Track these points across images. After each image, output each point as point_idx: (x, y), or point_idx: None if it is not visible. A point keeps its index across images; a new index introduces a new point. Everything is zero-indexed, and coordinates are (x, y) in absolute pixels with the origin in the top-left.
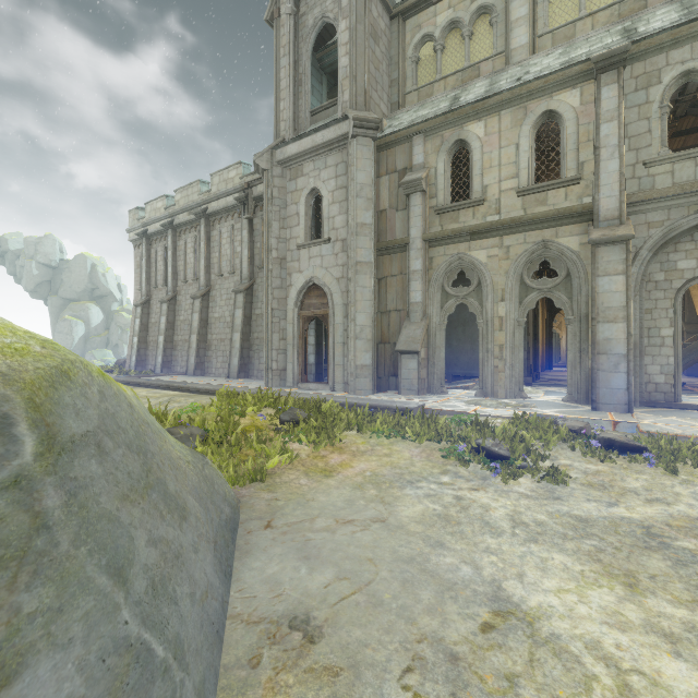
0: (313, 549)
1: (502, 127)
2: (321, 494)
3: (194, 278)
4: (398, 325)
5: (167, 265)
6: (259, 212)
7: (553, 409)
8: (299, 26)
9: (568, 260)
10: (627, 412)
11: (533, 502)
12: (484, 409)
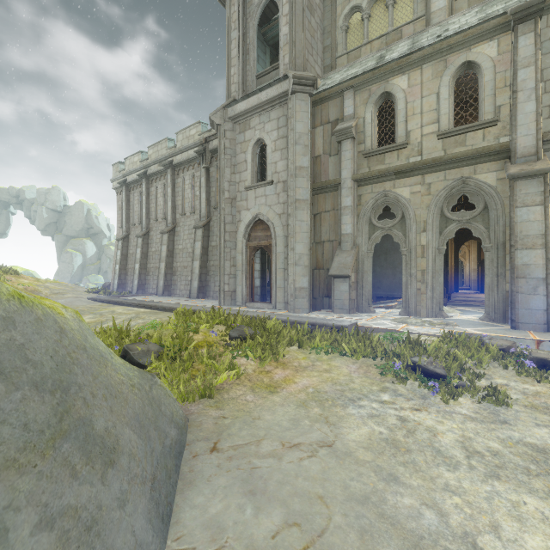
0: (259, 480)
1: (423, 78)
2: (266, 412)
3: (163, 217)
4: (331, 253)
5: (142, 207)
6: (214, 162)
7: (474, 327)
8: (247, 5)
9: (486, 194)
10: (546, 331)
11: (480, 426)
12: (411, 327)
